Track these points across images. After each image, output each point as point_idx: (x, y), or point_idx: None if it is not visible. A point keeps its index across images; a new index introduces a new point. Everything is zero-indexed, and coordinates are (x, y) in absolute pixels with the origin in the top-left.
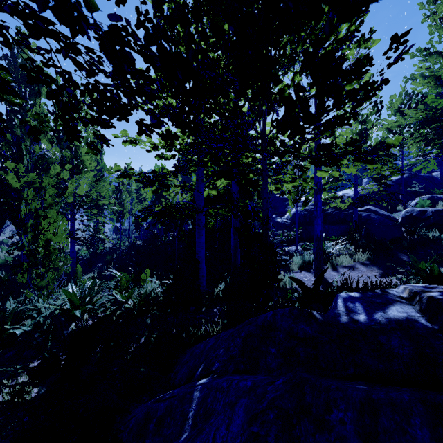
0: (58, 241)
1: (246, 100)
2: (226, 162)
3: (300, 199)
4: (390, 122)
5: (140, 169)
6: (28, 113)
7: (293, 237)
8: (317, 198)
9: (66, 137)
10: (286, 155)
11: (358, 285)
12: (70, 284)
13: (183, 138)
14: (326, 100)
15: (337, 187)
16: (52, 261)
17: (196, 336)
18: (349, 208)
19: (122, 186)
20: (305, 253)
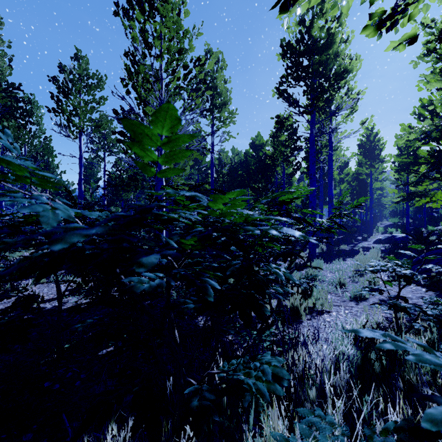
0: None
1: None
2: None
3: None
4: None
5: None
6: None
7: None
8: None
9: None
10: None
11: None
12: None
13: None
14: None
15: None
16: None
17: None
18: None
19: None
20: None
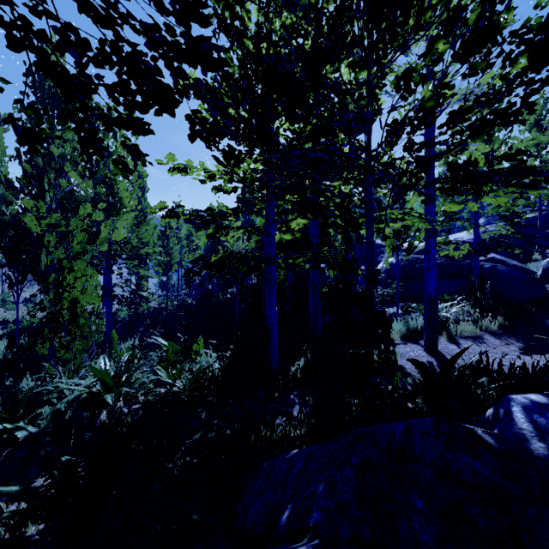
0: (87, 301)
1: (347, 94)
2: (304, 196)
3: (401, 244)
4: (524, 141)
5: (192, 209)
6: (56, 141)
7: (389, 295)
8: (429, 243)
9: (81, 149)
10: (382, 186)
11: (501, 368)
12: (102, 357)
13: (249, 162)
14: (442, 109)
15: (450, 230)
16: (79, 327)
17: (270, 439)
18: (465, 256)
19: (170, 231)
20: (408, 318)
